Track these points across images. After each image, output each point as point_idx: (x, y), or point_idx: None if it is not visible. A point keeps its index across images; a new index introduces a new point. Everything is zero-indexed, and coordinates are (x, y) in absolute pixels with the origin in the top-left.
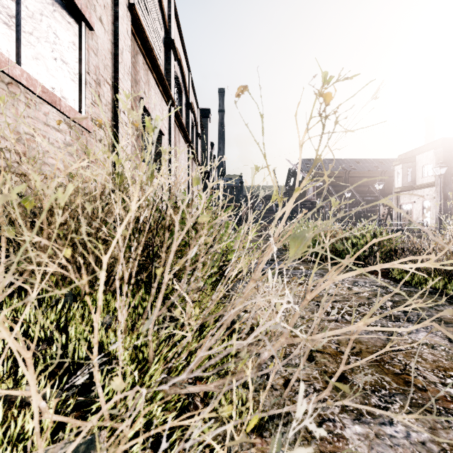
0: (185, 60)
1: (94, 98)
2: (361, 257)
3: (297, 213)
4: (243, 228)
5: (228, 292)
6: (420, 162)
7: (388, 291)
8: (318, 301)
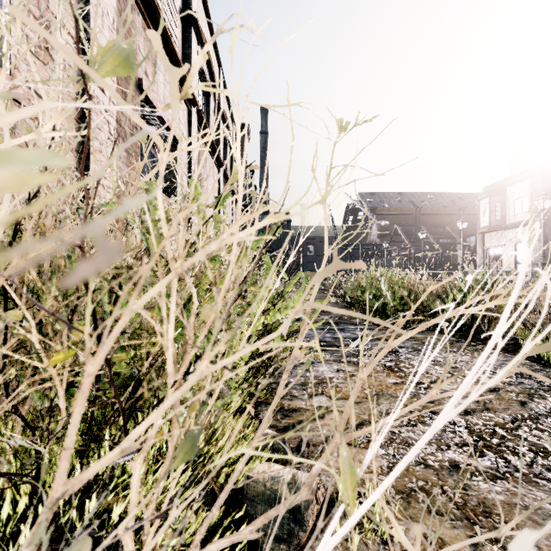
0: (215, 51)
1: (34, 47)
2: (468, 320)
3: (358, 259)
4: (297, 277)
5: (272, 390)
6: (512, 195)
7: (544, 386)
8: (436, 413)
